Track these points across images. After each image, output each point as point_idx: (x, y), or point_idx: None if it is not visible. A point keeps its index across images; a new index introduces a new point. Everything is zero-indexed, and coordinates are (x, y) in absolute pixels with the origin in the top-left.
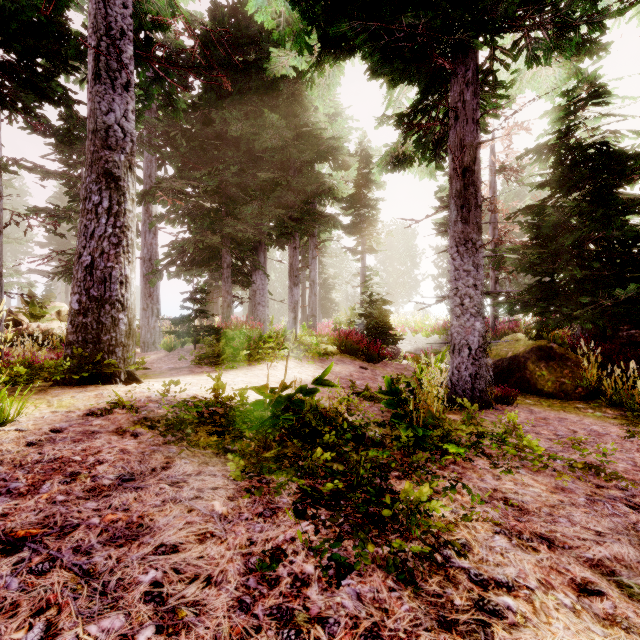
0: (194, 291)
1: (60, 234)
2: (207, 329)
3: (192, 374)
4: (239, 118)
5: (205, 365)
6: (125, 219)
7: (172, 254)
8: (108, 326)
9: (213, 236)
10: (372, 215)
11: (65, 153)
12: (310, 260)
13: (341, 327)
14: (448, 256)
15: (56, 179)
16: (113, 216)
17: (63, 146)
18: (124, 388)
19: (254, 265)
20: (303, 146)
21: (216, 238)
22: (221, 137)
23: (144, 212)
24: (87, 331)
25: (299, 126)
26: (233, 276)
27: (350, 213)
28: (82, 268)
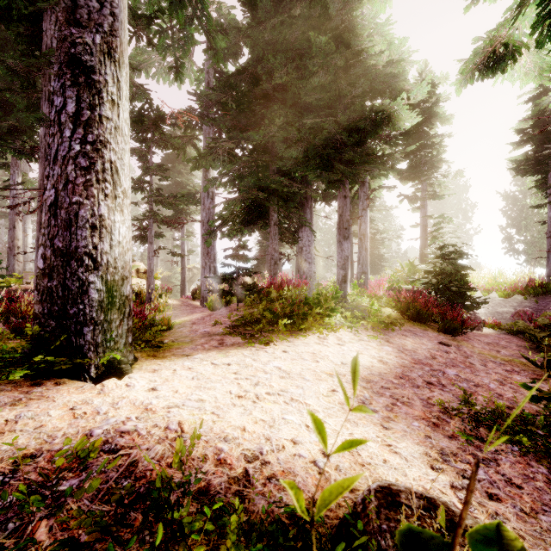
0: (237, 247)
1: (133, 202)
2: (248, 288)
3: (217, 351)
4: (283, 61)
5: (237, 336)
6: (100, 131)
7: (224, 215)
8: (74, 293)
9: (259, 193)
10: (437, 154)
11: (137, 131)
12: (360, 212)
13: (399, 286)
14: (515, 205)
15: (132, 155)
16: (82, 126)
17: (136, 125)
18: (81, 397)
19: (300, 222)
20: (355, 75)
21: (262, 194)
22: (268, 96)
23: (203, 180)
24: (52, 300)
25: (350, 57)
26: (280, 234)
27: (407, 156)
28: (46, 208)
